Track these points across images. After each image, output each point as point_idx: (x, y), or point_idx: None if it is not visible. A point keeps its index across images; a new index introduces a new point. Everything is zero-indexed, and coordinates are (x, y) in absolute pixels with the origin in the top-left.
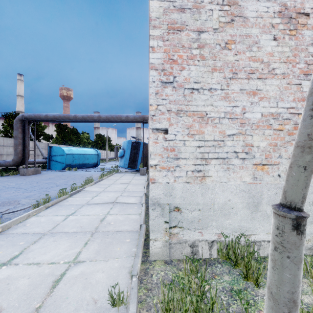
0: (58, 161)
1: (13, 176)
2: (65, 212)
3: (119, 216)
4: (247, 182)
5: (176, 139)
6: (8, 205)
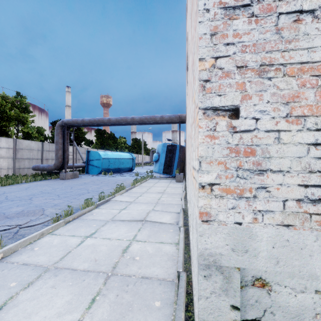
0: (95, 165)
1: (54, 180)
2: (84, 231)
3: (147, 245)
4: None
5: (259, 129)
6: (32, 215)
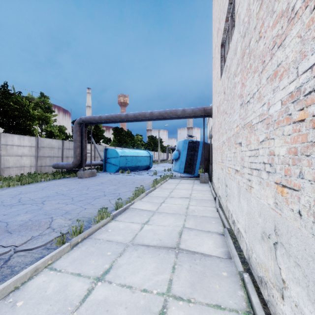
0: (112, 163)
1: (72, 178)
2: (95, 265)
3: (195, 312)
4: None
5: None
6: (36, 228)
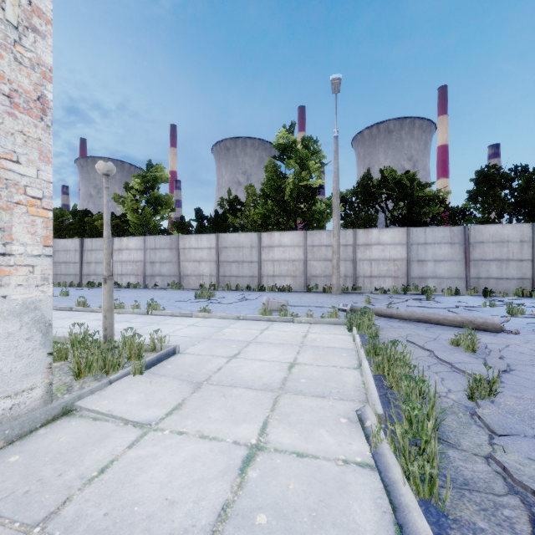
0: None
1: None
2: None
3: None
4: None
5: None
6: None
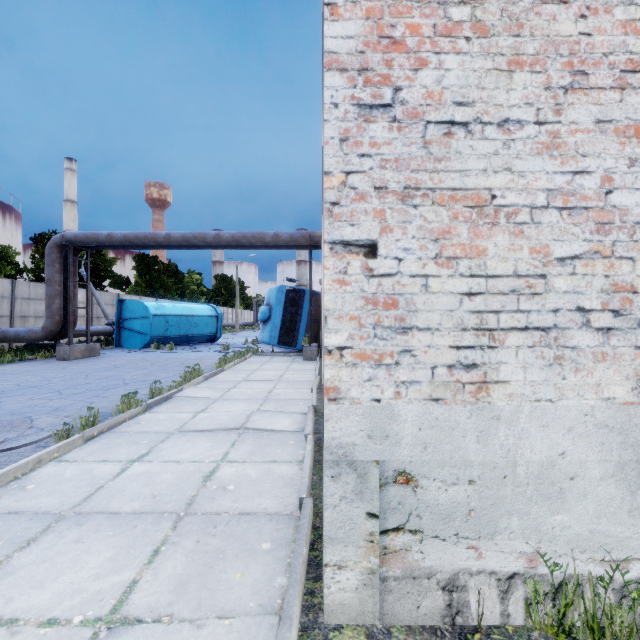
0: (136, 330)
1: (44, 361)
2: (126, 452)
3: (249, 467)
4: (617, 401)
5: (402, 272)
6: (7, 430)
